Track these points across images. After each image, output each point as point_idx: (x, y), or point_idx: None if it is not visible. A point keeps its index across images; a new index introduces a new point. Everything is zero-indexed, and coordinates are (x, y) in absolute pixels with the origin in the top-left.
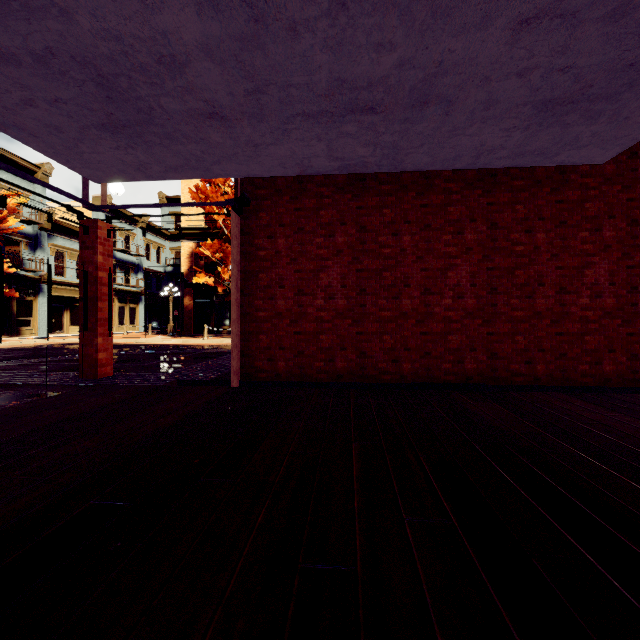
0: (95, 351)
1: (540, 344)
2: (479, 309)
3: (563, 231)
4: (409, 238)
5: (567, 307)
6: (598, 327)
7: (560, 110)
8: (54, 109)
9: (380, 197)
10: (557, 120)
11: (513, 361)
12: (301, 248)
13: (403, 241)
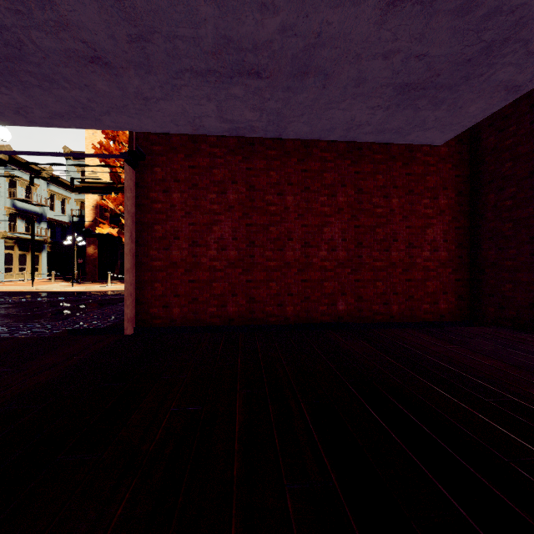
0: None
1: (394, 288)
2: (348, 260)
3: (411, 198)
4: (292, 198)
5: (414, 259)
6: (436, 274)
7: (414, 94)
8: None
9: (267, 161)
10: (411, 103)
11: (374, 303)
12: (195, 203)
13: (287, 200)
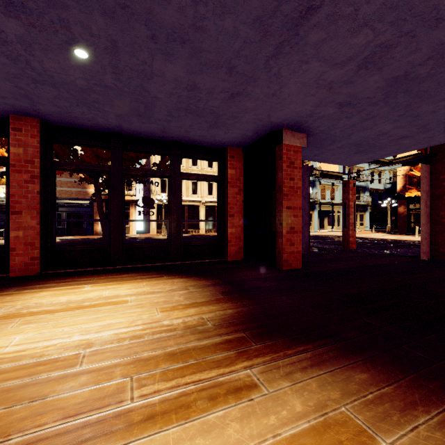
0: (348, 237)
1: None
2: None
3: None
4: None
5: None
6: None
7: None
8: (340, 154)
9: None
10: None
11: None
12: None
13: None
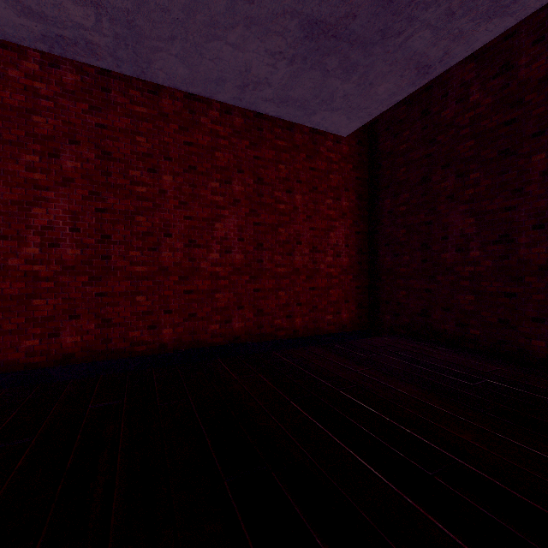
0: None
1: (298, 298)
2: (247, 265)
3: (315, 196)
4: (170, 178)
5: (318, 264)
6: (338, 282)
7: (324, 45)
8: None
9: (132, 119)
10: (320, 60)
11: (277, 316)
12: None
13: (163, 180)
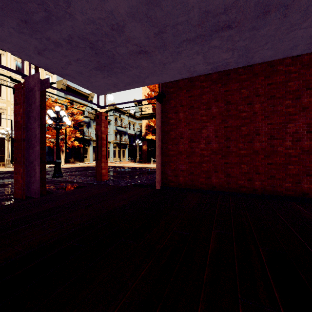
0: (101, 169)
1: None
2: None
3: None
4: (259, 105)
5: None
6: None
7: None
8: (78, 64)
9: (239, 83)
10: None
11: None
12: (192, 117)
13: (255, 107)
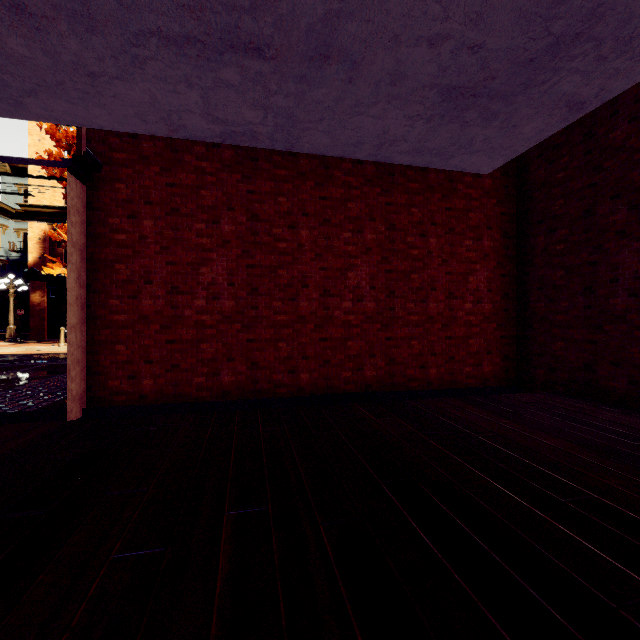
0: None
1: (433, 348)
2: (378, 313)
3: (452, 238)
4: (307, 232)
5: (455, 312)
6: (479, 331)
7: (462, 103)
8: None
9: (275, 182)
10: (458, 115)
11: (409, 366)
12: (176, 234)
13: (301, 235)
